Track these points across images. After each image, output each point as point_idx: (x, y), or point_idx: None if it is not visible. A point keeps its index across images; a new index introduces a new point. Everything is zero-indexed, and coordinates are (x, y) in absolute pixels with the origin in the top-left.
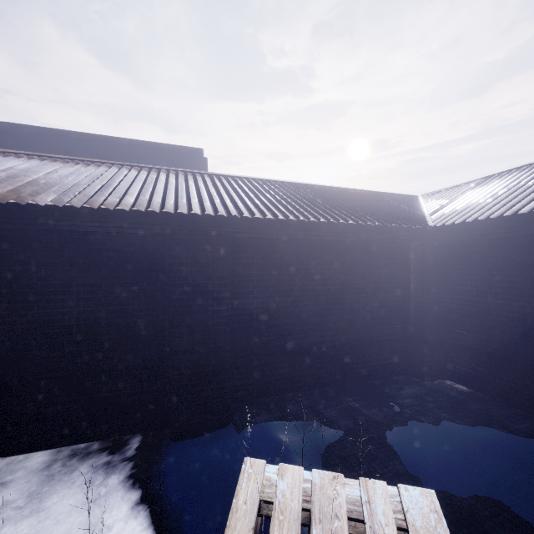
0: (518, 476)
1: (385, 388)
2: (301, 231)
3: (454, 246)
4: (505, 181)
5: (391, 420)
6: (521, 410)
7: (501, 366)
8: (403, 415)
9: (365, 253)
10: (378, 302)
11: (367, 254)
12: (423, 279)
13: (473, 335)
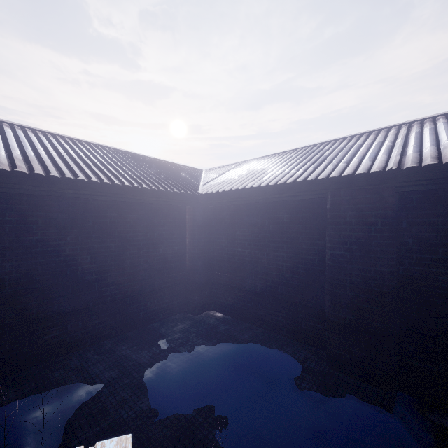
0: (231, 378)
1: (161, 328)
2: (69, 189)
3: (215, 209)
4: (249, 166)
5: (156, 358)
6: (250, 323)
7: (240, 295)
8: (168, 350)
9: (146, 213)
10: (159, 255)
11: (148, 213)
12: (194, 235)
13: (226, 275)
